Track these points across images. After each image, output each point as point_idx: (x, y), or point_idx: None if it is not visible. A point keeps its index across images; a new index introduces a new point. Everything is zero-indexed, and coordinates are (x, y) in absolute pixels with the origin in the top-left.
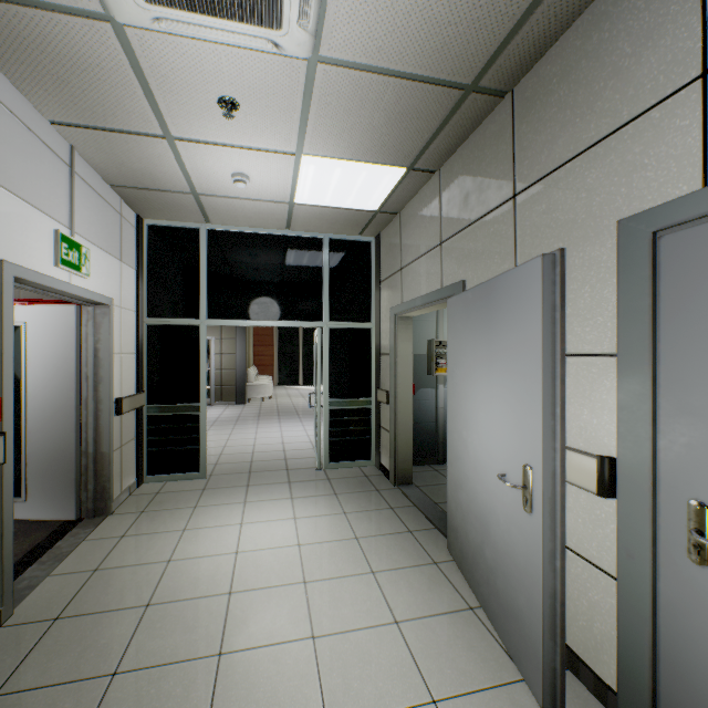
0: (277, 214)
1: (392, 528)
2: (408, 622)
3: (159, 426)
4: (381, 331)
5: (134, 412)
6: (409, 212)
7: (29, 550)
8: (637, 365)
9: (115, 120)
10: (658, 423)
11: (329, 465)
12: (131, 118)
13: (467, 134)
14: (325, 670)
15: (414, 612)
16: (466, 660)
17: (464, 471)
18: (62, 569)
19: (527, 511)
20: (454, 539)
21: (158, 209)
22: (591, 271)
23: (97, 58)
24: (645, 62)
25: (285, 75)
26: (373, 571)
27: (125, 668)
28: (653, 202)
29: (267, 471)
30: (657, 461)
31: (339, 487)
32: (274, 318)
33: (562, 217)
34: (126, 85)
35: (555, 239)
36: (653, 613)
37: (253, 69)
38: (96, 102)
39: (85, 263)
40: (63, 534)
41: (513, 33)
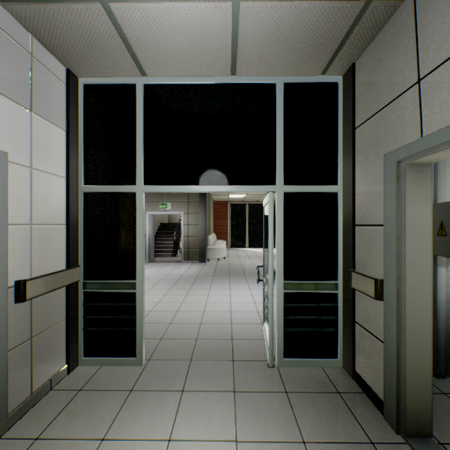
0: (217, 36)
1: None
2: None
3: (95, 303)
4: (354, 194)
5: (62, 289)
6: None
7: None
8: None
9: None
10: None
11: (283, 361)
12: None
13: None
14: None
15: None
16: None
17: None
18: None
19: None
20: None
21: (81, 53)
22: None
23: None
24: None
25: None
26: None
27: None
28: None
29: (209, 361)
30: None
31: (304, 419)
32: (217, 182)
33: None
34: None
35: None
36: None
37: None
38: None
39: None
40: None
41: None
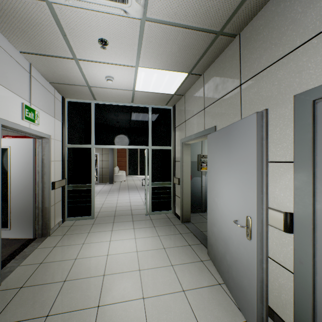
0: (127, 95)
1: (181, 243)
2: (189, 290)
3: (72, 194)
4: (175, 150)
5: (61, 188)
6: (189, 94)
7: (10, 253)
8: (305, 167)
9: (50, 50)
10: (316, 196)
11: (151, 212)
12: (57, 50)
13: (217, 56)
14: (149, 315)
15: (192, 285)
16: (217, 311)
17: (215, 217)
18: (25, 262)
19: (248, 239)
20: (210, 249)
21: (72, 94)
22: (280, 120)
23: (40, 19)
24: (309, 15)
25: (130, 27)
26: (172, 265)
27: (52, 313)
28: (313, 85)
29: (122, 215)
30: (316, 215)
31: (156, 223)
32: (126, 144)
33: (265, 94)
34: (54, 33)
35: (261, 105)
36: (313, 292)
37: (115, 24)
38: (41, 41)
39: (37, 119)
40: (27, 245)
41: (241, 4)
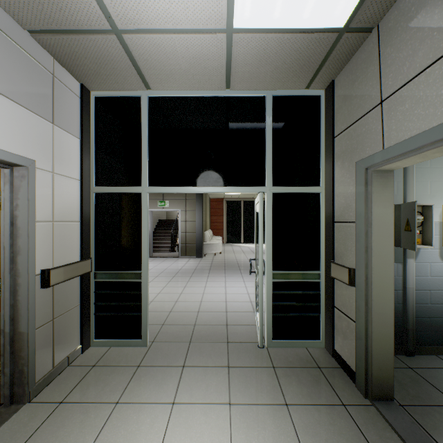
0: (213, 59)
1: None
2: None
3: (105, 291)
4: (334, 194)
5: (77, 279)
6: (406, 4)
7: None
8: None
9: None
10: None
11: (271, 342)
12: None
13: None
14: None
15: None
16: None
17: None
18: None
19: None
20: None
21: (95, 72)
22: None
23: None
24: None
25: None
26: None
27: None
28: None
29: (206, 343)
30: None
31: (288, 387)
32: (214, 183)
33: None
34: None
35: None
36: None
37: None
38: None
39: None
40: None
41: None
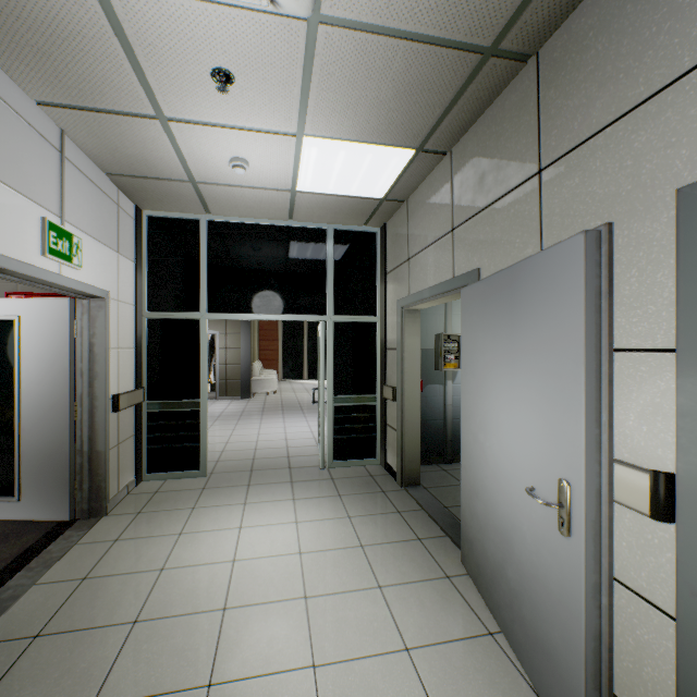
0: (278, 203)
1: (399, 535)
2: (420, 649)
3: (159, 423)
4: (386, 325)
5: (132, 408)
6: (417, 199)
7: (18, 554)
8: None
9: (104, 98)
10: None
11: (332, 463)
12: (120, 97)
13: (483, 108)
14: None
15: (426, 637)
16: None
17: (480, 478)
18: (49, 576)
19: (563, 534)
20: (468, 551)
21: (157, 199)
22: (639, 251)
23: (77, 23)
24: None
25: (283, 40)
26: (380, 585)
27: None
28: None
29: (269, 470)
30: None
31: (343, 487)
32: (277, 311)
33: (601, 190)
34: (112, 57)
35: (592, 216)
36: None
37: (248, 33)
38: (82, 78)
39: (77, 254)
40: (55, 537)
41: None
